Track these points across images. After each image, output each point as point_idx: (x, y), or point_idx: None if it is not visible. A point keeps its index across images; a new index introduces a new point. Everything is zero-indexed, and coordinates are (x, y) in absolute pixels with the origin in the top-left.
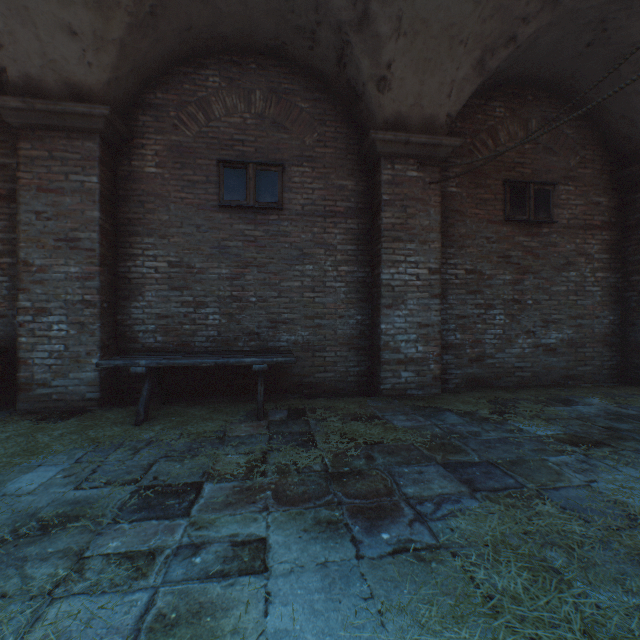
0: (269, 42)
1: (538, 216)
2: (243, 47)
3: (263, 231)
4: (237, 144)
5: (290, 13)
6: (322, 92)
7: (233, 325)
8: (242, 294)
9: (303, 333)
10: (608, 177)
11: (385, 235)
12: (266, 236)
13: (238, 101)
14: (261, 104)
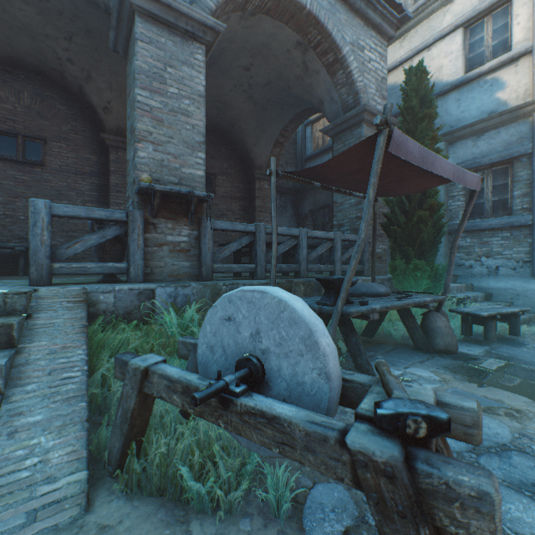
0: (34, 67)
1: (208, 190)
2: (14, 64)
3: (31, 177)
4: (10, 122)
5: (45, 60)
6: (75, 102)
7: (7, 232)
8: (14, 214)
9: (61, 240)
10: (243, 175)
11: (112, 189)
12: (33, 180)
13: (11, 95)
14: (29, 101)
